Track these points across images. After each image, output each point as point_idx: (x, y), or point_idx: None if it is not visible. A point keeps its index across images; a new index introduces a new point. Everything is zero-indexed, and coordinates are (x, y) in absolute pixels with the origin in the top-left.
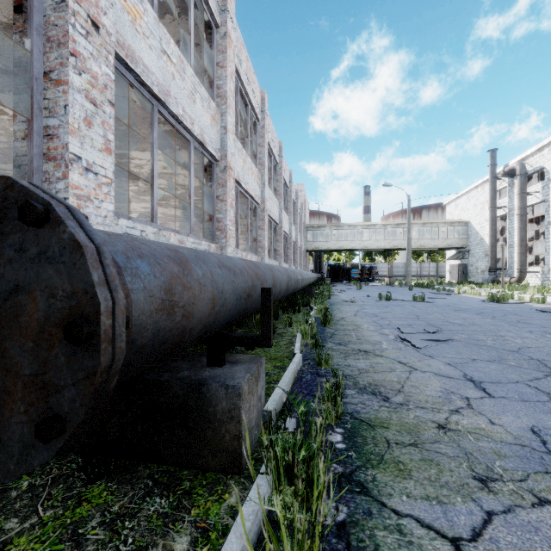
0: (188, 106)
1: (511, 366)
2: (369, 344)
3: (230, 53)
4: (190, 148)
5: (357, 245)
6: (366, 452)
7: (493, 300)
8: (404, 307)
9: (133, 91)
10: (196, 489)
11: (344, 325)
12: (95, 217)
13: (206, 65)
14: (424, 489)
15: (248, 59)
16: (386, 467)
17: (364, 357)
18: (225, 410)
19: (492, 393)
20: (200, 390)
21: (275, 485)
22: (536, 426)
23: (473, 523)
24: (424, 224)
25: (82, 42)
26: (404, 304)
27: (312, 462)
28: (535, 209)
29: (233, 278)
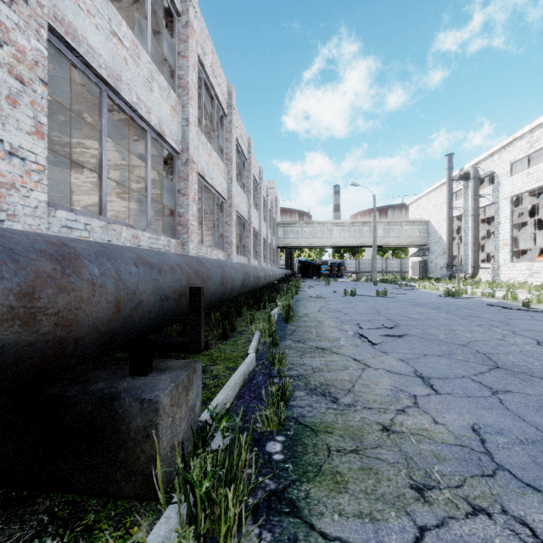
0: (143, 94)
1: (459, 360)
2: (328, 341)
3: (192, 43)
4: (147, 138)
5: (326, 242)
6: (304, 463)
7: (449, 294)
8: (367, 303)
9: (80, 74)
10: (101, 523)
11: (307, 322)
12: (22, 207)
13: (166, 54)
14: (358, 504)
15: (214, 52)
16: (322, 480)
17: (320, 355)
18: (140, 427)
19: (439, 390)
20: (111, 406)
21: (180, 521)
22: (477, 424)
23: (405, 542)
24: (389, 222)
25: (3, 10)
26: (367, 299)
27: (234, 485)
28: (486, 210)
29: (157, 276)
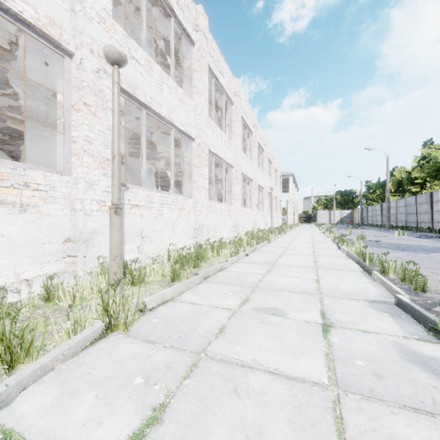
0: None
1: None
2: None
3: None
4: None
5: None
6: None
7: None
8: None
9: None
10: None
11: None
12: None
13: None
14: None
15: None
16: None
17: None
18: None
19: None
20: None
21: None
22: None
23: None
24: None
25: None
26: None
27: None
28: None
29: None
